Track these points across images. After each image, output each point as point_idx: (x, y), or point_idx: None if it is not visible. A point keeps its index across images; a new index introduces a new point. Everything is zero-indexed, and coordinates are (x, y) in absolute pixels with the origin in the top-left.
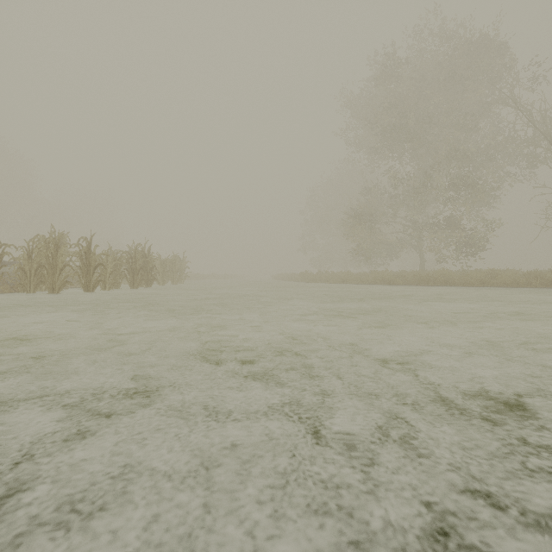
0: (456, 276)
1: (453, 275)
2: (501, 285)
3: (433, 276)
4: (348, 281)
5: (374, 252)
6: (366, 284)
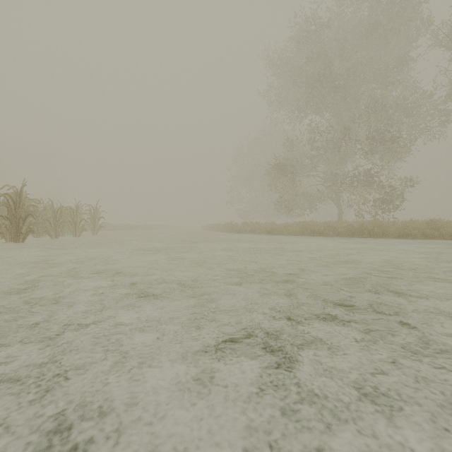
0: (391, 227)
1: (389, 226)
2: (447, 238)
3: (368, 227)
4: (273, 232)
5: (297, 203)
6: (293, 235)
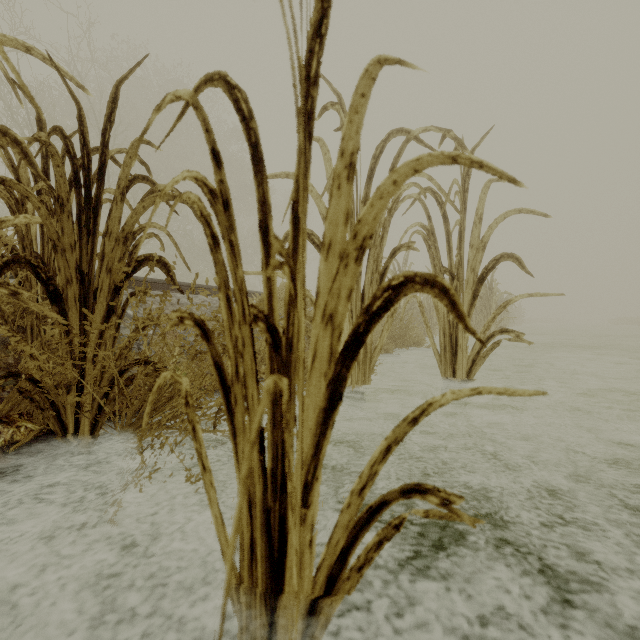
0: None
1: None
2: None
3: None
4: None
5: None
6: None
